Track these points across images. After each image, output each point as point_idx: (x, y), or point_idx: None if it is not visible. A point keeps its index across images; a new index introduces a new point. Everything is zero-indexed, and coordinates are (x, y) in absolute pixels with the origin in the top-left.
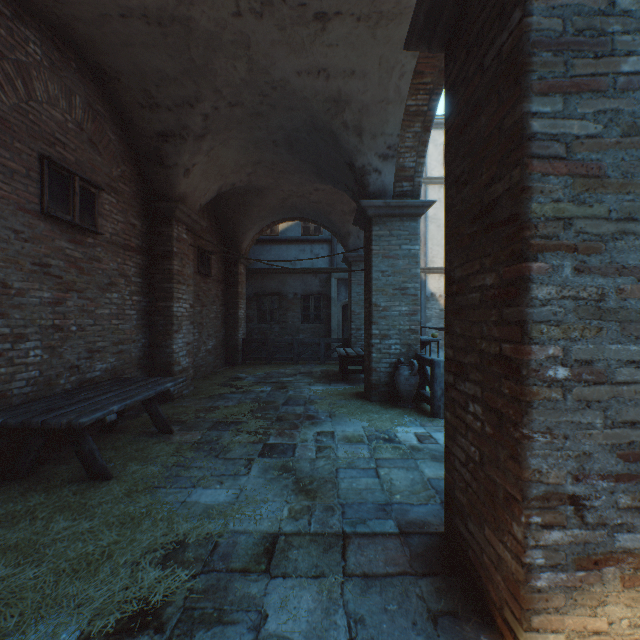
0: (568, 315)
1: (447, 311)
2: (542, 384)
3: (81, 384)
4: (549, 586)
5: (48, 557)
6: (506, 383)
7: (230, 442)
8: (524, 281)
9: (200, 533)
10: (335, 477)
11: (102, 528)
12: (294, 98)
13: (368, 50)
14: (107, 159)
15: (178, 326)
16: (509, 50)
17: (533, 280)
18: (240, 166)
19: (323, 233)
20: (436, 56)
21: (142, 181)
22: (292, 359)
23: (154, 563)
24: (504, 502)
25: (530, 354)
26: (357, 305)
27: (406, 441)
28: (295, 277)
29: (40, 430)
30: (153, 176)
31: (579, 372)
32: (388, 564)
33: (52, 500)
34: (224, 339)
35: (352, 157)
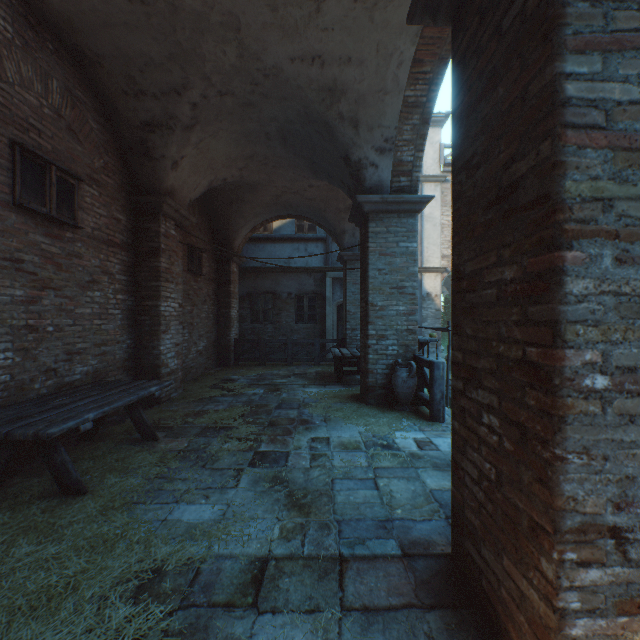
0: (608, 314)
1: (455, 310)
2: (578, 395)
3: (59, 388)
4: (586, 635)
5: (3, 591)
6: (532, 393)
7: (218, 450)
8: (557, 273)
9: (180, 558)
10: (331, 489)
11: (70, 553)
12: (287, 87)
13: (365, 35)
14: (88, 149)
15: (166, 326)
16: (536, 3)
17: (567, 272)
18: (231, 160)
19: (318, 231)
20: (436, 43)
21: (127, 174)
22: (286, 360)
23: (125, 597)
24: (529, 532)
25: (564, 360)
26: (352, 305)
27: (405, 448)
28: (289, 276)
29: (7, 441)
30: (139, 169)
31: (621, 381)
32: (391, 594)
33: (17, 520)
34: (216, 339)
35: (348, 150)
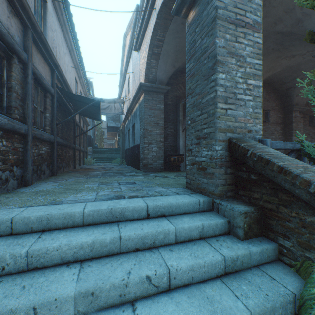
0: None
1: None
2: None
3: None
4: None
5: None
6: None
7: None
8: None
9: None
10: None
11: None
12: None
13: None
14: (271, 102)
15: None
16: None
17: None
18: None
19: None
20: None
21: (281, 103)
22: None
23: None
24: None
25: None
26: None
27: None
28: None
29: None
30: (285, 100)
31: None
32: None
33: None
34: None
35: None
